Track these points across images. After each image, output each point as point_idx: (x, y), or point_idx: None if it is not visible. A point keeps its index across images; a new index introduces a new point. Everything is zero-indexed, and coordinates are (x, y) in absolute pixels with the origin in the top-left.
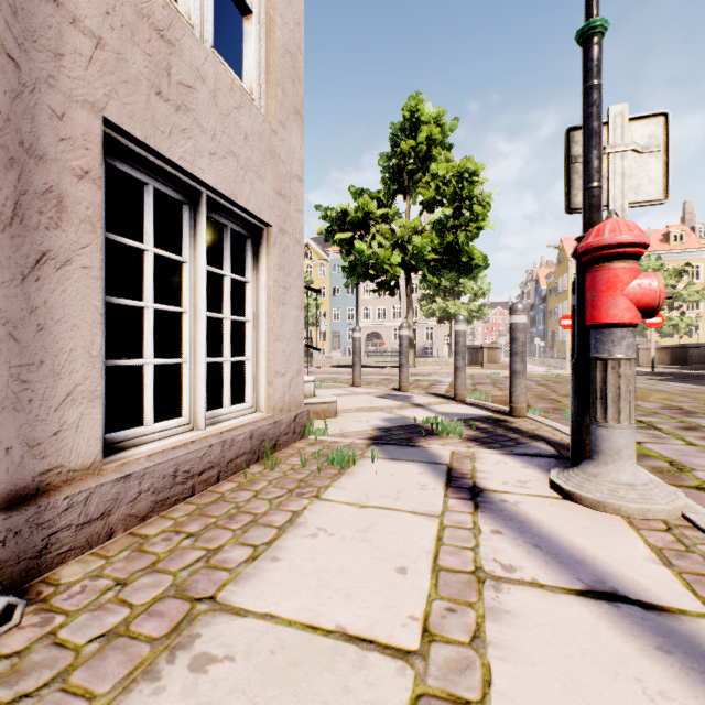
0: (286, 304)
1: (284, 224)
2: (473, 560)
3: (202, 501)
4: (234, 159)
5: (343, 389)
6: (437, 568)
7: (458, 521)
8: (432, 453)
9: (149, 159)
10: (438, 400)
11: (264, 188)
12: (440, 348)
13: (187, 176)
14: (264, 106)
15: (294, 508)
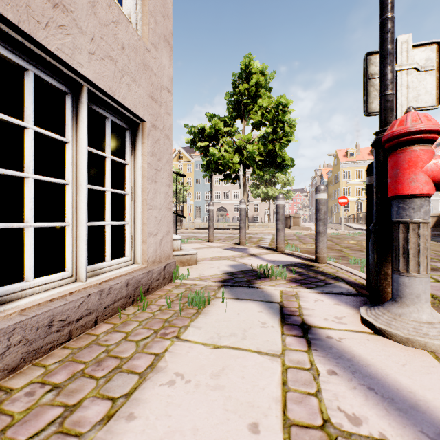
0: (158, 182)
1: (156, 121)
2: (319, 409)
3: (77, 345)
4: (112, 62)
5: (201, 244)
6: (288, 423)
7: (297, 361)
8: (266, 293)
9: (26, 45)
10: (266, 251)
11: (139, 91)
12: (262, 217)
13: (67, 68)
14: (140, 30)
15: (157, 350)
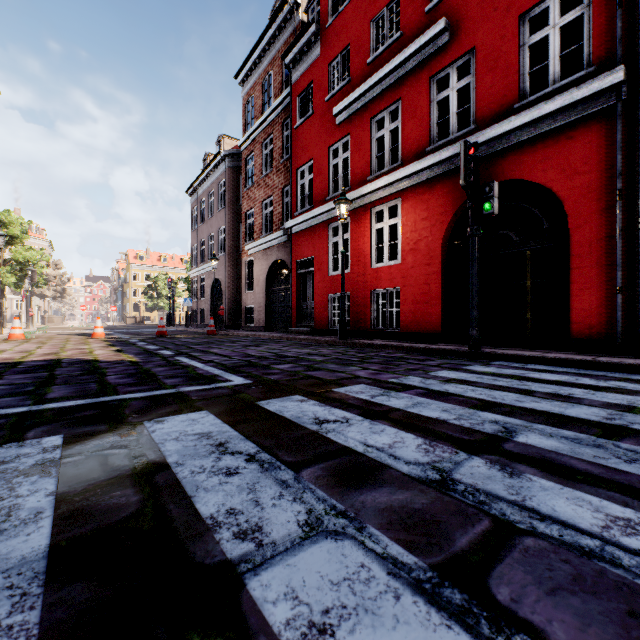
0: None
1: None
2: None
3: None
4: None
5: None
6: None
7: None
8: None
9: None
10: None
11: None
12: None
13: None
14: None
15: None
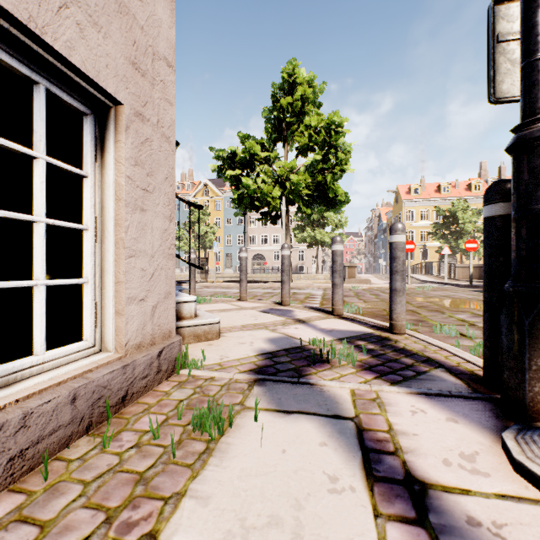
0: (148, 211)
1: (144, 108)
2: None
3: None
4: None
5: (230, 303)
6: None
7: None
8: (329, 395)
9: None
10: (318, 314)
11: (107, 47)
12: (309, 267)
13: None
14: None
15: None
